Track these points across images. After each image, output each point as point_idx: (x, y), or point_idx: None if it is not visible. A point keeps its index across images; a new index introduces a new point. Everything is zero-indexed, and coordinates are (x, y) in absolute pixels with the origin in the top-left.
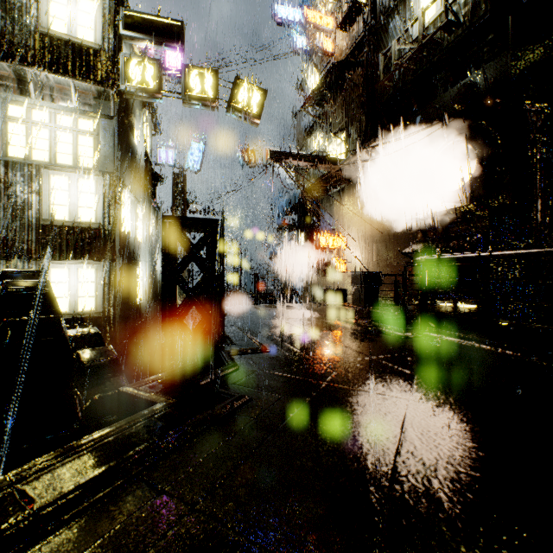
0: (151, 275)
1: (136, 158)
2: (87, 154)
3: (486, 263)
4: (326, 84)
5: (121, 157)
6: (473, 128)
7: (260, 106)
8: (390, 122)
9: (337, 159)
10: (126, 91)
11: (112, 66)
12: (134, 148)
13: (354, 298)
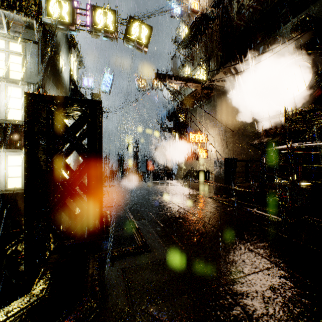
0: (75, 160)
1: (61, 78)
2: (17, 69)
3: (320, 152)
4: (193, 30)
5: (45, 74)
6: (307, 50)
7: (148, 38)
8: (240, 53)
9: (202, 80)
10: (47, 23)
11: (35, 1)
12: (59, 71)
13: (216, 177)
